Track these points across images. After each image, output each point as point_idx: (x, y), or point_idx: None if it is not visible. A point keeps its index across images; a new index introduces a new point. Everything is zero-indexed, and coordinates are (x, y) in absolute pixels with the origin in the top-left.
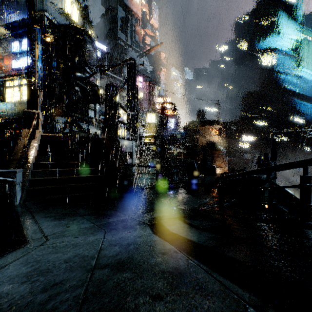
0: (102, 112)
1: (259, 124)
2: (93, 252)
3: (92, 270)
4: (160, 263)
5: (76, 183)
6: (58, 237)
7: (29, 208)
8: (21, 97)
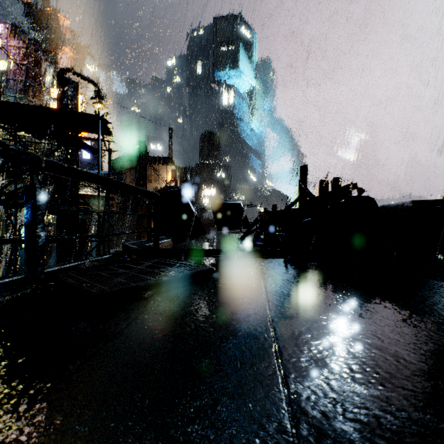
0: None
1: (217, 175)
2: None
3: None
4: None
5: None
6: None
7: None
8: None
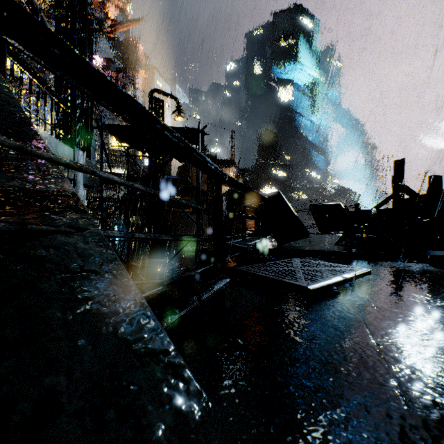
0: None
1: (277, 174)
2: None
3: None
4: None
5: None
6: None
7: None
8: None
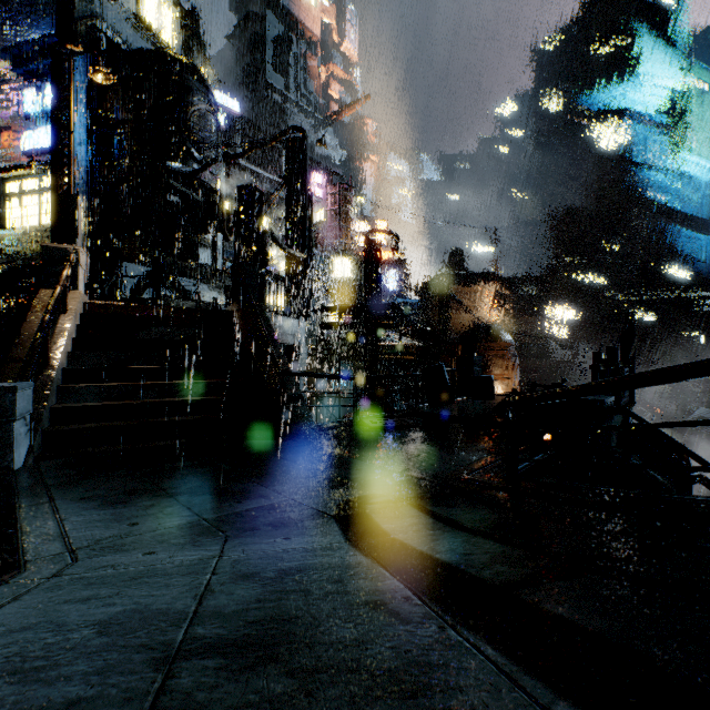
0: (229, 253)
1: (589, 281)
2: (185, 600)
3: (171, 663)
4: (365, 638)
5: (164, 416)
6: (104, 553)
7: (44, 478)
8: (41, 218)
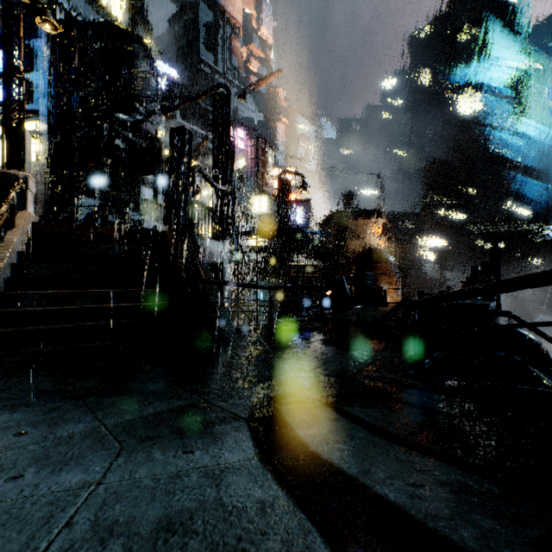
0: None
1: (452, 217)
2: None
3: None
4: None
5: (98, 320)
6: None
7: None
8: None
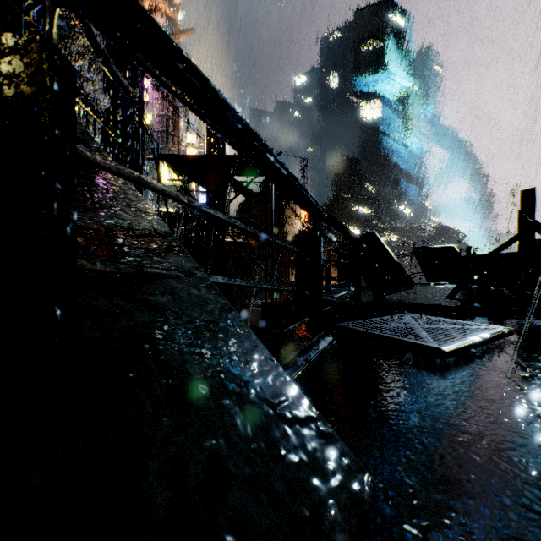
0: None
1: (359, 211)
2: None
3: None
4: None
5: None
6: None
7: None
8: None
